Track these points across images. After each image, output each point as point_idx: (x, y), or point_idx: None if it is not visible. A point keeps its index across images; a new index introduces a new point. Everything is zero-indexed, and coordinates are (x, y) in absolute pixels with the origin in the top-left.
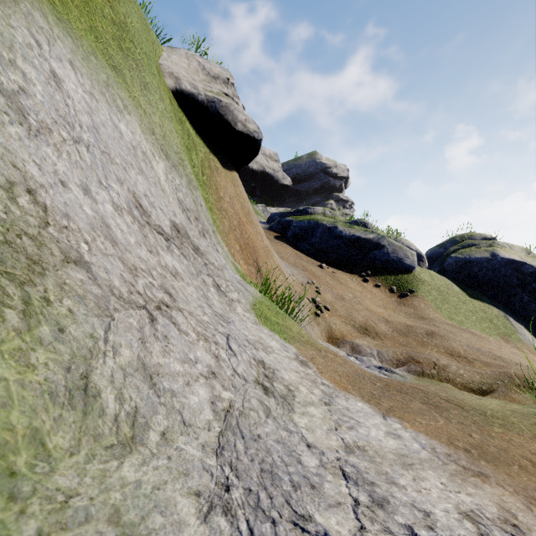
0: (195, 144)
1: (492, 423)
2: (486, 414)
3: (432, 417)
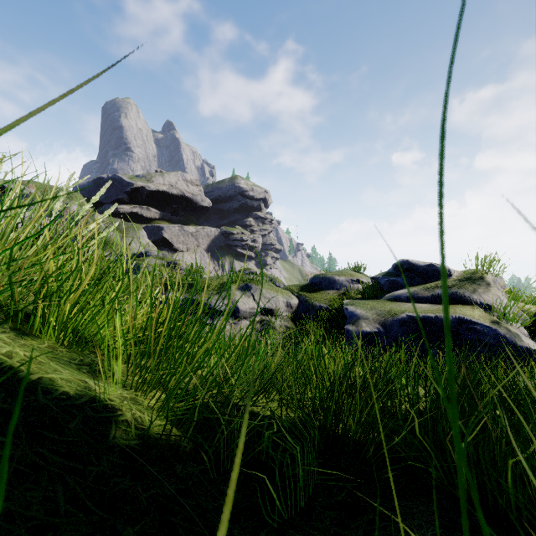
0: None
1: None
2: None
3: None
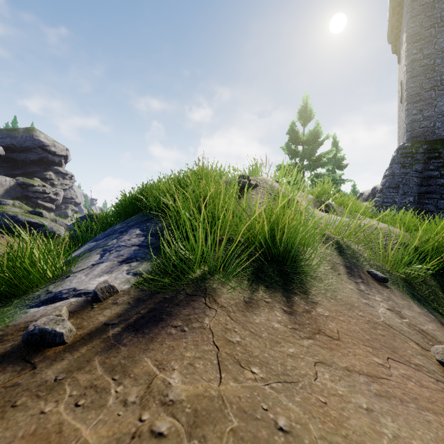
0: None
1: None
2: None
3: None
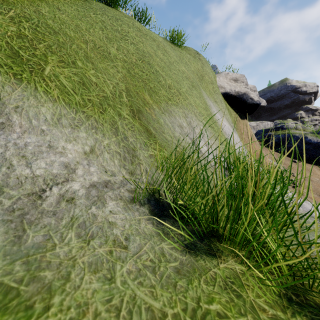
0: (230, 112)
1: None
2: None
3: None
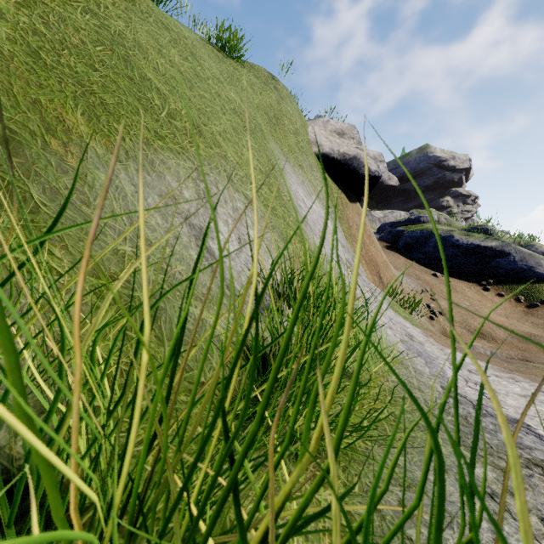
0: (332, 189)
1: (539, 369)
2: (539, 367)
3: (501, 363)
